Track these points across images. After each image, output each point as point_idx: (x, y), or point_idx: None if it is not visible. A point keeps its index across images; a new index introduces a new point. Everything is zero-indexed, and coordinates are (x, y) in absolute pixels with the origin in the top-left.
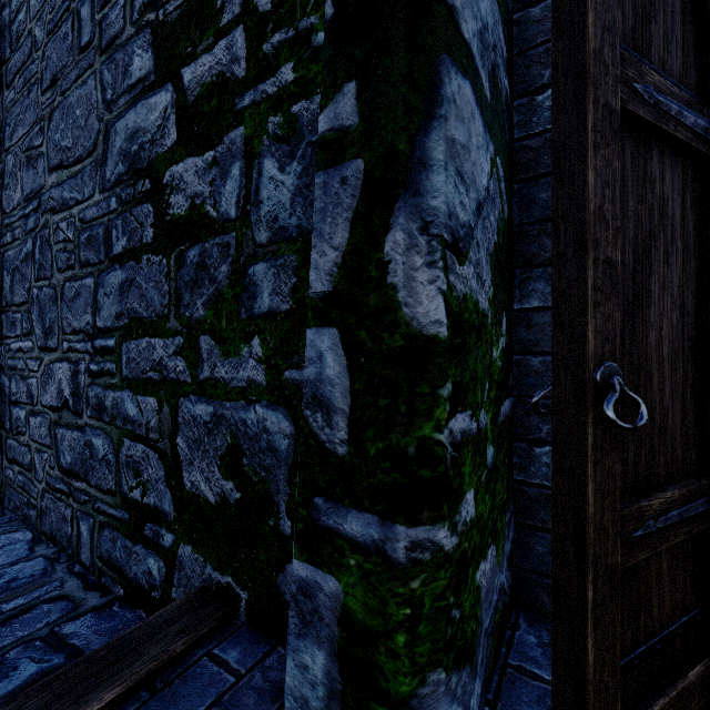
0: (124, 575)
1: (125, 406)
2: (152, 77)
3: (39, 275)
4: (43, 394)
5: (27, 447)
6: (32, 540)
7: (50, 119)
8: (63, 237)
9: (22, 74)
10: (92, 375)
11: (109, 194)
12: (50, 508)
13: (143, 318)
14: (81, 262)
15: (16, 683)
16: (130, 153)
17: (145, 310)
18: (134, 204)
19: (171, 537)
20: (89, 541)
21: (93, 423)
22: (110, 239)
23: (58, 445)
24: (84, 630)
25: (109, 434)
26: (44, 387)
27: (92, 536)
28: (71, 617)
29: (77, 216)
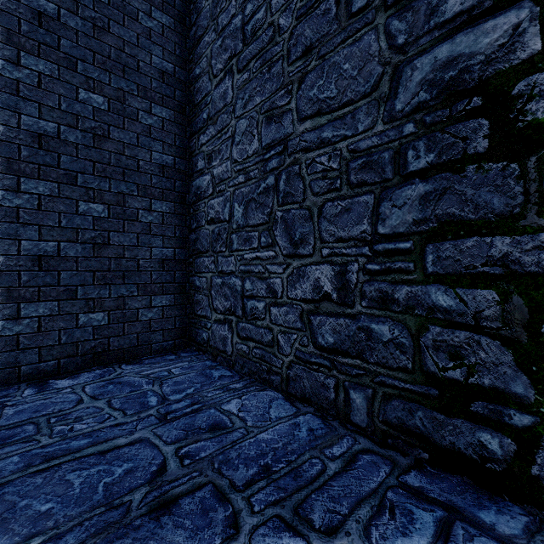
0: (430, 441)
1: (432, 298)
2: (487, 4)
3: (284, 201)
4: (291, 290)
5: (266, 329)
6: (286, 399)
7: (301, 81)
8: (322, 168)
9: (260, 58)
10: (371, 273)
11: (401, 122)
12: (301, 376)
13: (468, 221)
14: (351, 184)
15: (430, 528)
16: (441, 80)
17: (473, 212)
18: (450, 123)
19: (528, 418)
20: (365, 407)
21: (373, 312)
22: (403, 159)
23: (313, 328)
24: (429, 486)
25: (401, 321)
26: (293, 285)
27: (371, 403)
28: (400, 471)
29: (344, 149)
